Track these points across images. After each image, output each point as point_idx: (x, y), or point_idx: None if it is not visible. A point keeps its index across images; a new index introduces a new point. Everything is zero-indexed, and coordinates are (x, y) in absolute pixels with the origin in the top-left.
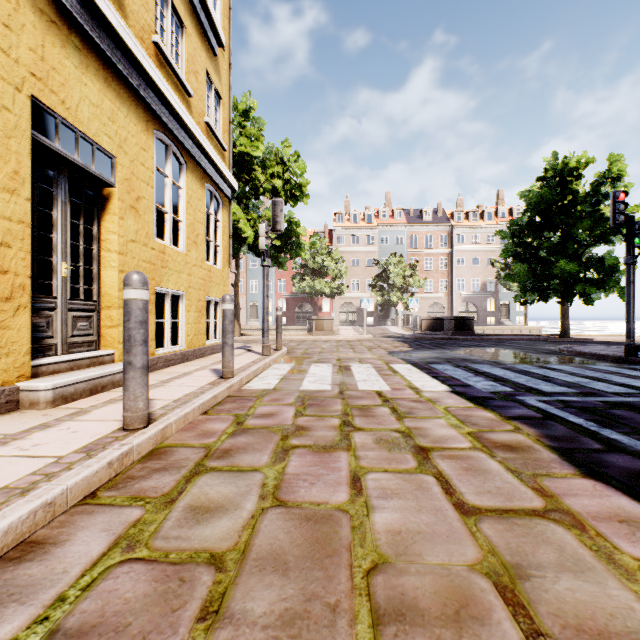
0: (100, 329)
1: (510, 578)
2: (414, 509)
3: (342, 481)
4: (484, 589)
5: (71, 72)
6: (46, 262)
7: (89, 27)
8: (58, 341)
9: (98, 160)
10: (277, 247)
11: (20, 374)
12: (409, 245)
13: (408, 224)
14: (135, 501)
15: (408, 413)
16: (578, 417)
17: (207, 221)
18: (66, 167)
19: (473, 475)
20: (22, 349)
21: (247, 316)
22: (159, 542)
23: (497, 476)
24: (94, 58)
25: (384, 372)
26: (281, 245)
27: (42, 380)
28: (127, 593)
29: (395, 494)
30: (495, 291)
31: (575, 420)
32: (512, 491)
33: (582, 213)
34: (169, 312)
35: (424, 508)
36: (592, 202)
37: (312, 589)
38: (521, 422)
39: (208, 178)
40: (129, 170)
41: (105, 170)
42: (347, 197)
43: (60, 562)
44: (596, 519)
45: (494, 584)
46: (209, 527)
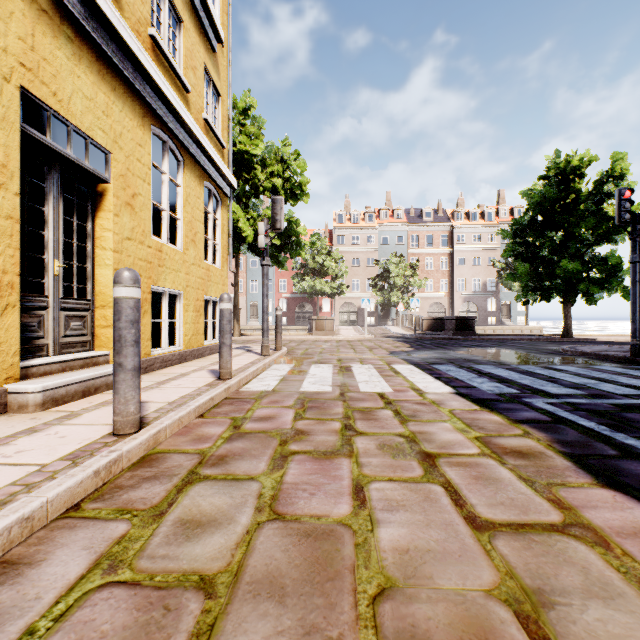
0: (94, 329)
1: (532, 606)
2: (422, 523)
3: (344, 491)
4: (504, 620)
5: (63, 63)
6: (43, 261)
7: (82, 17)
8: (50, 341)
9: (92, 155)
10: (277, 246)
11: (8, 376)
12: (410, 245)
13: (409, 224)
14: (121, 514)
15: (412, 416)
16: (589, 420)
17: (206, 220)
18: (58, 162)
19: (484, 484)
20: (10, 350)
21: (247, 316)
22: (144, 562)
23: (509, 486)
24: (87, 50)
25: (386, 373)
26: (281, 244)
27: (31, 382)
28: (104, 624)
29: (401, 506)
30: (496, 291)
31: (586, 424)
32: (527, 503)
33: (585, 212)
34: (166, 312)
35: (433, 522)
36: (595, 201)
37: (312, 620)
38: (530, 426)
39: (207, 176)
40: (124, 166)
41: (99, 166)
42: (347, 197)
43: (33, 586)
44: (620, 535)
45: (515, 613)
46: (200, 544)
